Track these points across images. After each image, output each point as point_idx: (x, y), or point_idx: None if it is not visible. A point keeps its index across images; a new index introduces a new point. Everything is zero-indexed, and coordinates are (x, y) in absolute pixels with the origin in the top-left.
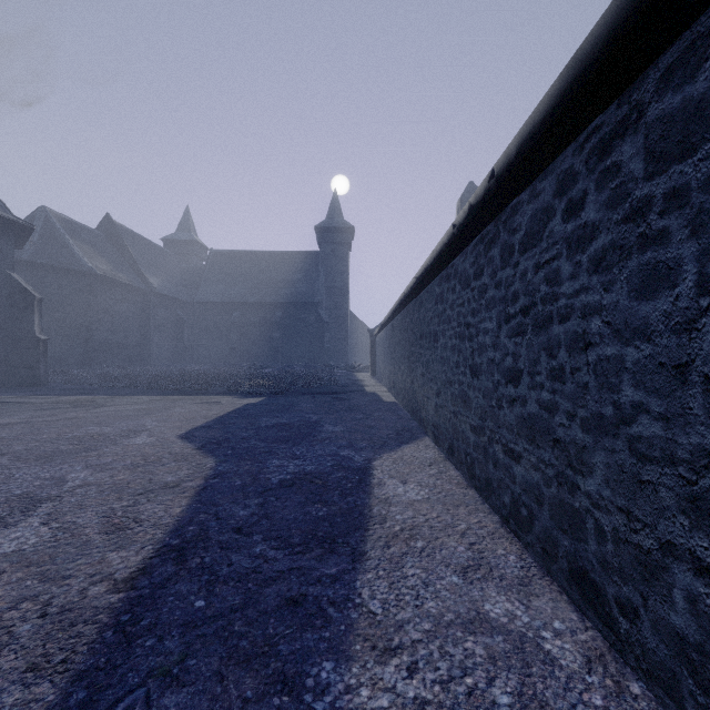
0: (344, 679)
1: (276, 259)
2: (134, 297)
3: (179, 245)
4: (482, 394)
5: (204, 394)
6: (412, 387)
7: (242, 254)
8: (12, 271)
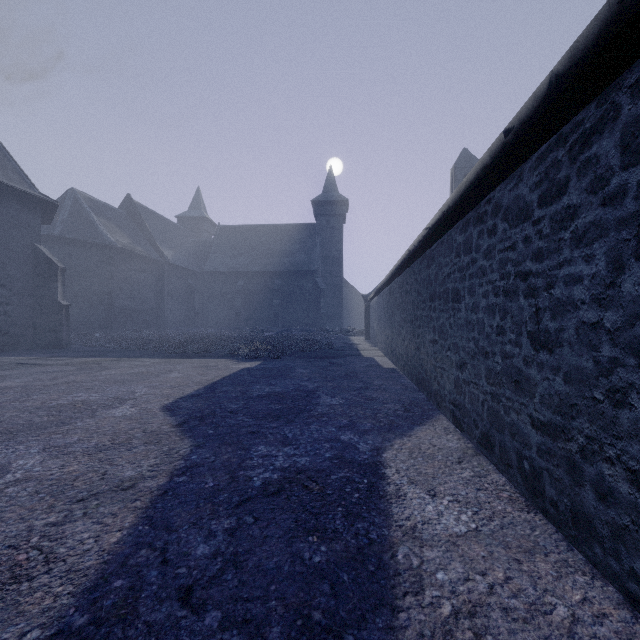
0: None
1: (276, 231)
2: (151, 268)
3: (191, 222)
4: (561, 376)
5: (205, 357)
6: (417, 354)
7: (246, 228)
8: (39, 243)
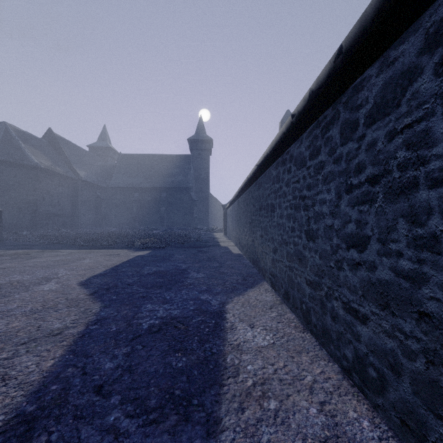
0: None
1: (163, 159)
2: (67, 183)
3: (99, 150)
4: (318, 255)
5: (110, 248)
6: (253, 244)
7: (140, 156)
8: None
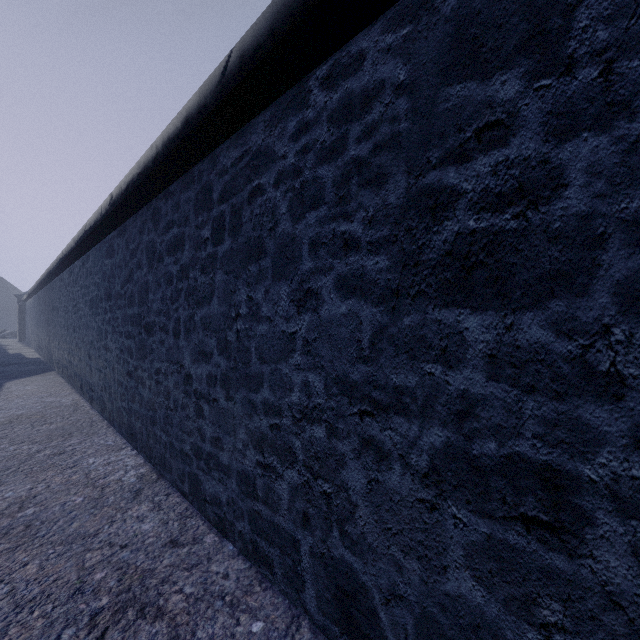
0: None
1: None
2: None
3: None
4: (69, 338)
5: None
6: (49, 343)
7: None
8: None
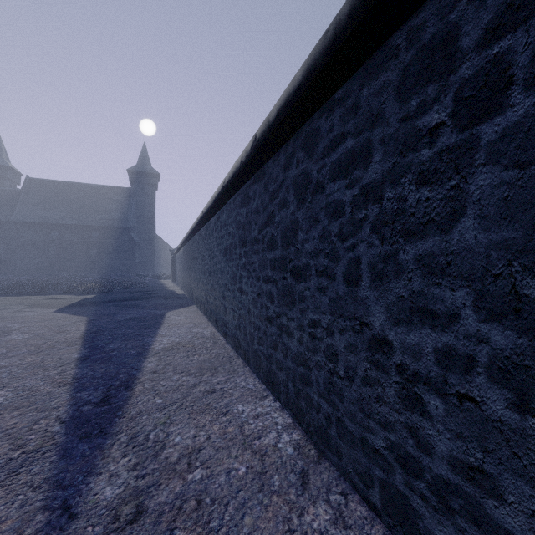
0: (154, 339)
1: (93, 190)
2: None
3: None
4: (206, 281)
5: (45, 294)
6: (190, 284)
7: (59, 184)
8: None
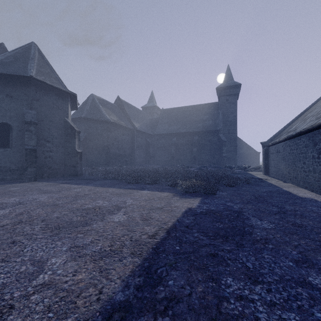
0: None
1: (194, 109)
2: (128, 133)
3: (148, 109)
4: None
5: (152, 189)
6: None
7: (176, 109)
8: (68, 118)
